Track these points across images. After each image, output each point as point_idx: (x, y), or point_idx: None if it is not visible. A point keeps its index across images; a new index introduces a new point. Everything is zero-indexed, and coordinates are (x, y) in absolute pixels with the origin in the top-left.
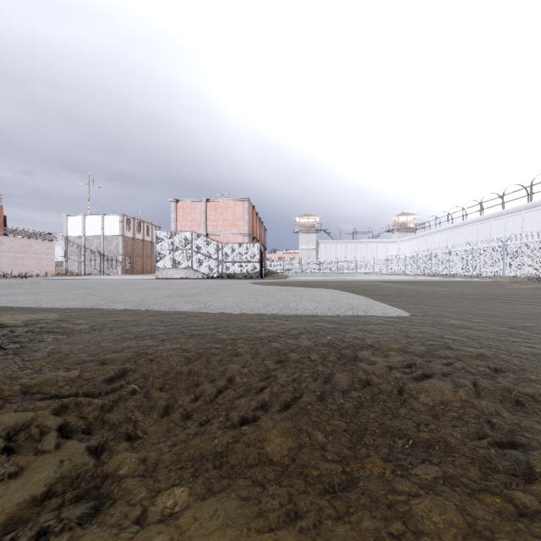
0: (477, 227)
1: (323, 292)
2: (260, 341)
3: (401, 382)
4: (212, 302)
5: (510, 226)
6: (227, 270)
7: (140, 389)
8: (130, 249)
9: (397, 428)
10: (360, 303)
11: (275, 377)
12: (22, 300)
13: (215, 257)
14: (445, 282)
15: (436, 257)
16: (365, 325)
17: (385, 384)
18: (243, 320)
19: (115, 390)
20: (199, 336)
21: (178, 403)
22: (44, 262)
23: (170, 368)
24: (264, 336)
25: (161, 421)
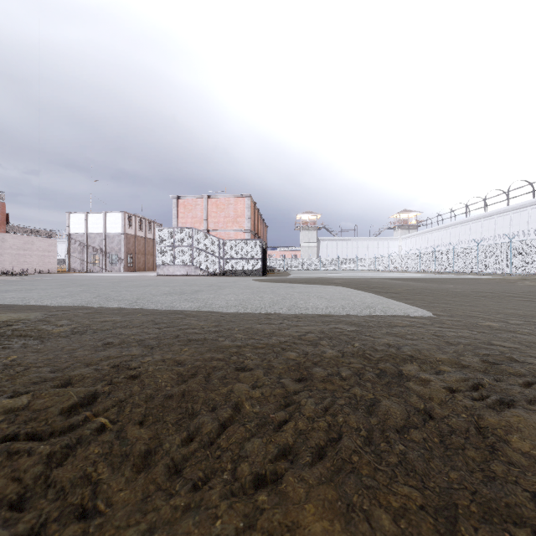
0: (481, 224)
1: (330, 290)
2: (272, 350)
3: (476, 414)
4: (213, 300)
5: (516, 222)
6: (229, 267)
7: (112, 424)
8: (132, 247)
9: (503, 502)
10: (375, 302)
11: (299, 405)
12: (10, 297)
13: (216, 254)
14: (453, 279)
15: (440, 254)
16: (391, 328)
17: (454, 417)
18: (249, 321)
19: (75, 428)
20: (196, 343)
21: (164, 448)
22: (46, 259)
23: (156, 390)
24: (276, 343)
25: (136, 481)
